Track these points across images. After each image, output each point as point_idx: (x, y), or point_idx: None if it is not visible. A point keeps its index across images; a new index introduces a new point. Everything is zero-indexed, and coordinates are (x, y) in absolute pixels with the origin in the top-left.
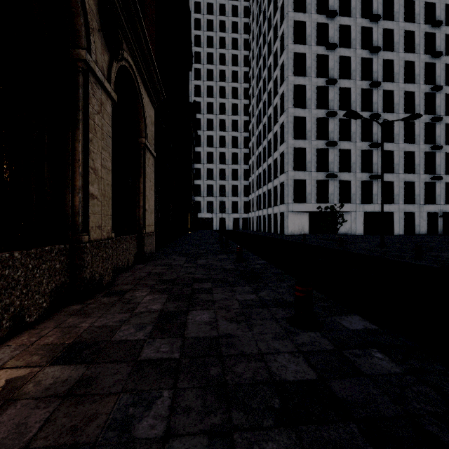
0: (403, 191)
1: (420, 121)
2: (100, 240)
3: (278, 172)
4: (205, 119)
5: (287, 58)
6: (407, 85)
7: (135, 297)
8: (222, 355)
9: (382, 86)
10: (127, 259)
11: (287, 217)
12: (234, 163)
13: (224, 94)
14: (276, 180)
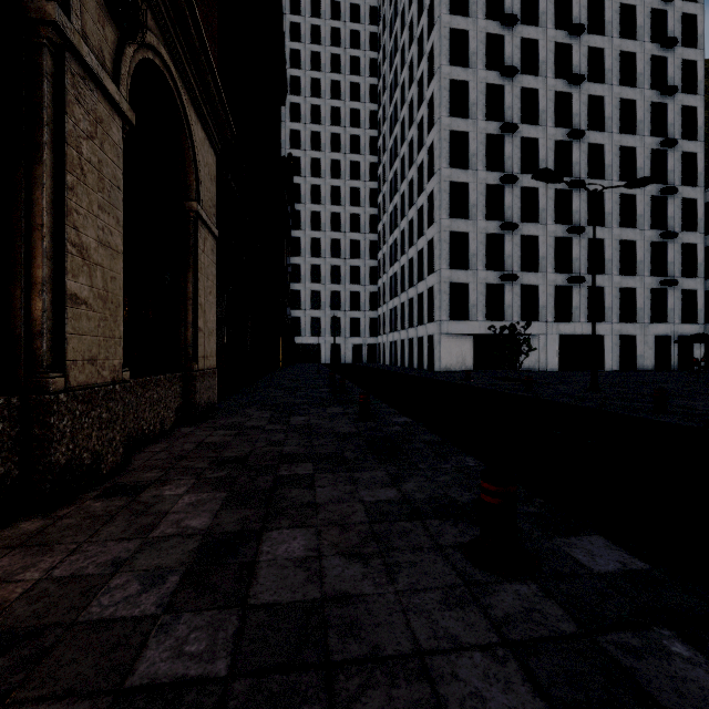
0: (618, 302)
1: (644, 194)
2: (95, 387)
3: (424, 270)
4: (307, 185)
5: (439, 88)
6: (624, 137)
7: (162, 498)
8: (328, 662)
9: (586, 137)
10: (160, 419)
11: (439, 343)
12: (354, 256)
13: (338, 146)
14: (422, 284)
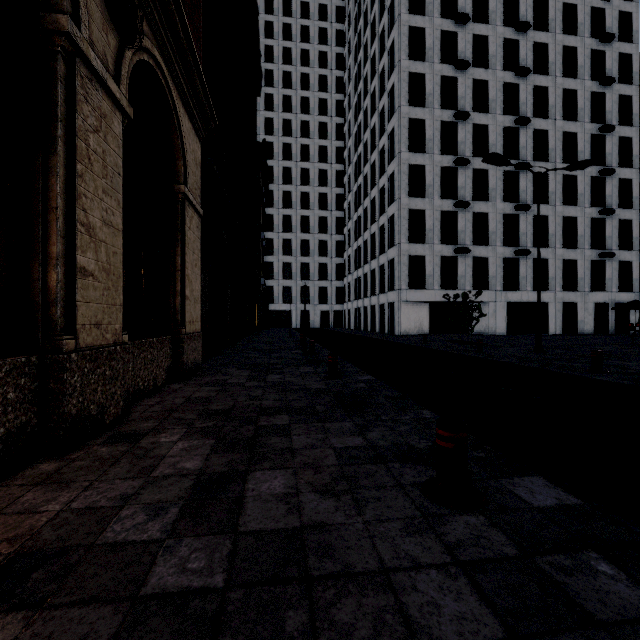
0: (560, 272)
1: (584, 175)
2: (100, 348)
3: (385, 244)
4: (280, 168)
5: (398, 80)
6: (566, 124)
7: (158, 444)
8: (308, 576)
9: (531, 124)
10: (153, 376)
11: (398, 310)
12: (322, 231)
13: (307, 132)
14: (383, 256)
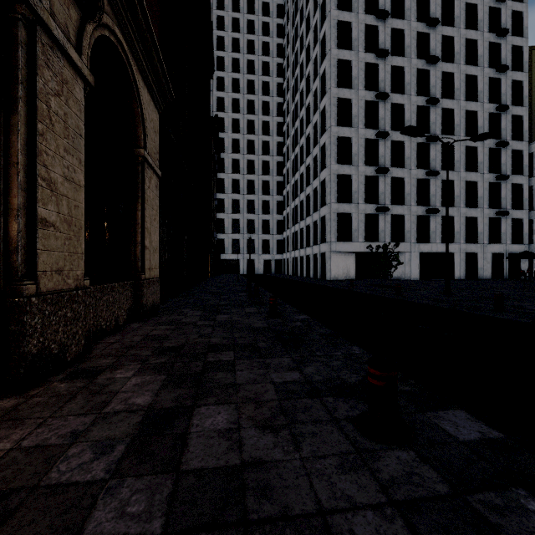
0: (464, 228)
1: (484, 146)
2: (61, 292)
3: (318, 204)
4: (229, 139)
5: (329, 66)
6: (469, 104)
7: (114, 380)
8: (246, 520)
9: (440, 104)
10: (115, 317)
11: (329, 259)
12: (265, 193)
13: (253, 109)
14: (316, 214)
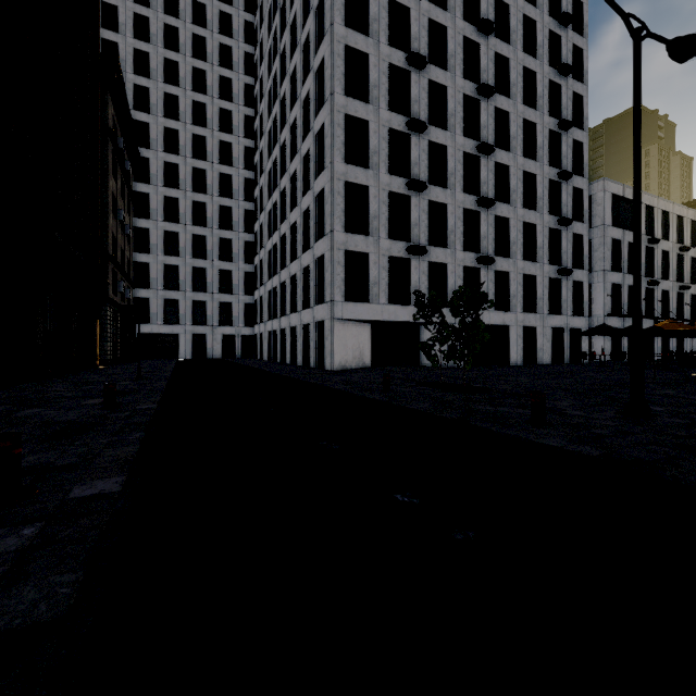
0: (521, 290)
1: (543, 175)
2: None
3: (311, 236)
4: (159, 127)
5: None
6: (527, 110)
7: None
8: None
9: (493, 100)
10: None
11: (331, 332)
12: (225, 226)
13: (203, 85)
14: (308, 254)
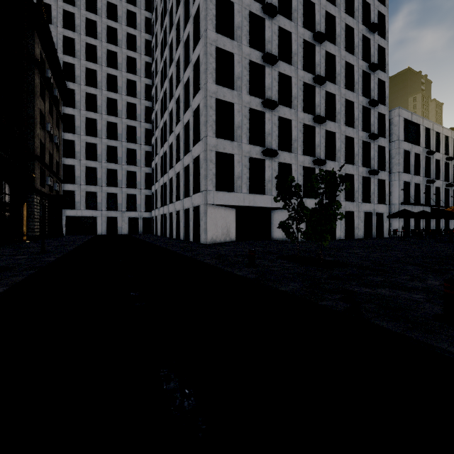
0: (344, 184)
1: (358, 103)
2: None
3: (190, 142)
4: (82, 67)
5: None
6: (347, 55)
7: None
8: None
9: (324, 45)
10: None
11: (205, 214)
12: (131, 140)
13: (114, 39)
14: (188, 156)
